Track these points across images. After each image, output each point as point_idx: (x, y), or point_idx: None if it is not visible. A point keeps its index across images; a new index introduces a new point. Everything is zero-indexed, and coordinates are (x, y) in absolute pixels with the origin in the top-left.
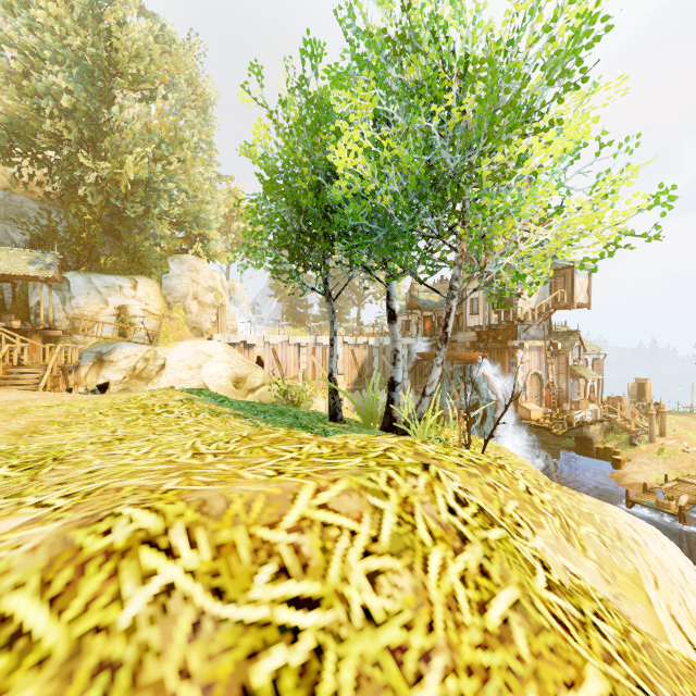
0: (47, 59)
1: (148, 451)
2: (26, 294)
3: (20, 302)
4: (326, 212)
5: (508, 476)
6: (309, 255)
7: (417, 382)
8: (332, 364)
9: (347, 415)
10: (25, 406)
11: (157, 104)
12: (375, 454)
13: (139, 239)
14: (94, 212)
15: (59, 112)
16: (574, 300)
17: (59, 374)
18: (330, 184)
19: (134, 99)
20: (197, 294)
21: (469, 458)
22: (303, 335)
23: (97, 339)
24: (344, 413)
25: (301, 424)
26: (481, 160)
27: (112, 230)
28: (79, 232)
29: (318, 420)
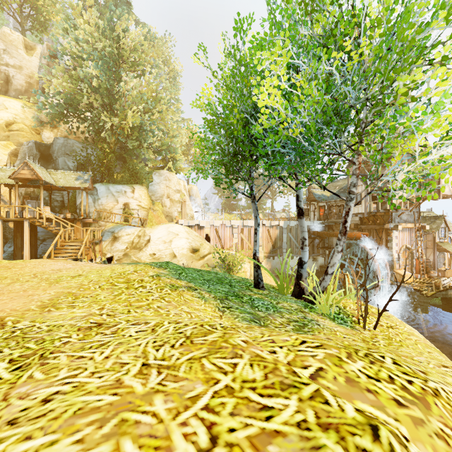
0: (85, 58)
1: (108, 356)
2: (75, 197)
3: (71, 202)
4: (252, 139)
5: (448, 409)
6: (239, 170)
7: (313, 252)
8: (255, 247)
9: (264, 274)
10: (61, 275)
11: (145, 78)
12: (309, 389)
13: (136, 162)
14: (110, 147)
15: (91, 89)
16: (440, 193)
17: (89, 246)
18: (254, 119)
19: (132, 76)
20: (169, 194)
21: (400, 382)
22: (235, 219)
23: (112, 224)
24: (262, 273)
25: (234, 293)
26: (383, 89)
27: (121, 157)
28: (103, 159)
29: (246, 287)
